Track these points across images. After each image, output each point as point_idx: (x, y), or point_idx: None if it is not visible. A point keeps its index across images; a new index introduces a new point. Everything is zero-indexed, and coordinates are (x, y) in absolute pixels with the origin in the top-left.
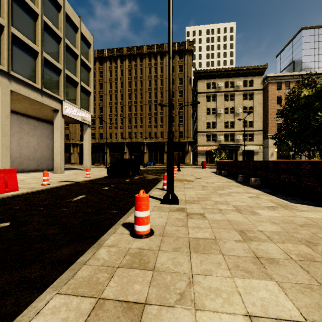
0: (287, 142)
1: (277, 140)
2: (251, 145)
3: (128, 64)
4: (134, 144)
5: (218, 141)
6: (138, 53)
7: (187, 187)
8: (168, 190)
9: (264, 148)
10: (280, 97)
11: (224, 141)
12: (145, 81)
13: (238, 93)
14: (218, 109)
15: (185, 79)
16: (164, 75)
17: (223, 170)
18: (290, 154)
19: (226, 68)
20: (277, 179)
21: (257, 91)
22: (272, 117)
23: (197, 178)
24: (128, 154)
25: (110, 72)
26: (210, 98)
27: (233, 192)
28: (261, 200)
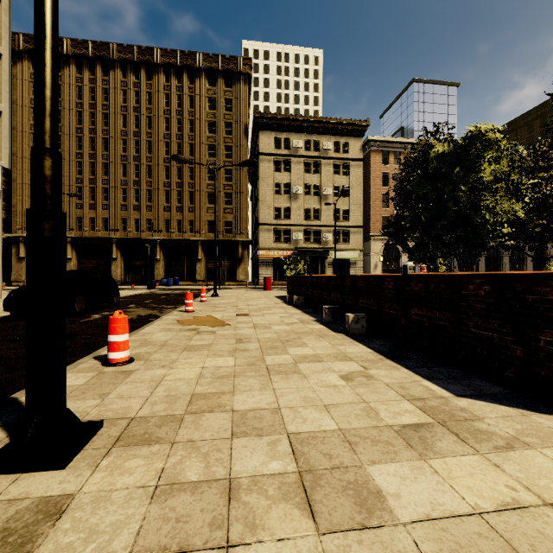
0: (406, 240)
1: (383, 243)
2: (346, 250)
3: (120, 79)
4: (134, 242)
5: (294, 242)
6: (142, 60)
7: (194, 347)
8: (27, 401)
9: (365, 256)
10: (388, 176)
11: (303, 242)
12: (158, 118)
13: (326, 162)
14: (294, 187)
15: (237, 126)
16: (196, 112)
17: (298, 294)
18: (400, 266)
19: (307, 117)
20: (404, 319)
21: (355, 162)
22: (377, 207)
23: (239, 315)
24: (121, 263)
25: (80, 90)
26: (280, 166)
27: (305, 358)
28: (377, 390)
